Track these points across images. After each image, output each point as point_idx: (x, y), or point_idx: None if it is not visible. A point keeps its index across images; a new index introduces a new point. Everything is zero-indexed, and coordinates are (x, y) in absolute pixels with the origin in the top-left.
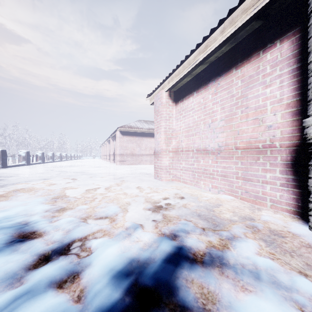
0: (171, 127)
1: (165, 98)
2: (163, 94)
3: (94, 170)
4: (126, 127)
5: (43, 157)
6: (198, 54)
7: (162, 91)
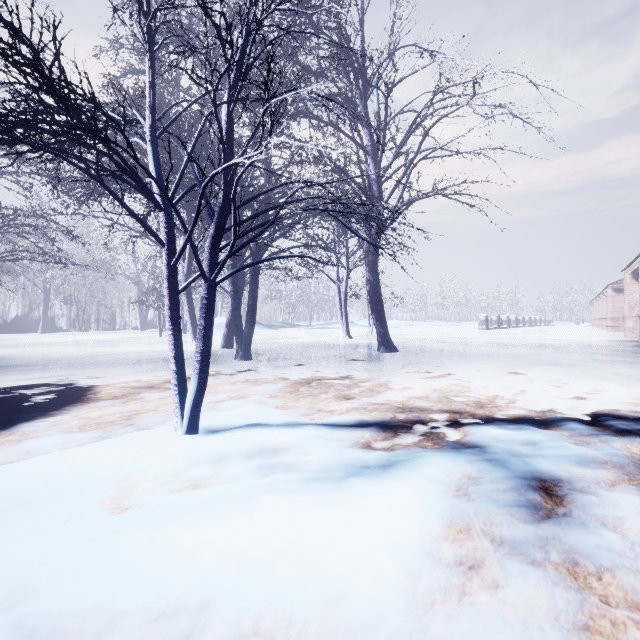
0: (635, 300)
1: (628, 279)
2: (626, 276)
3: (571, 333)
4: (622, 282)
5: (508, 322)
6: (633, 266)
7: (625, 274)
